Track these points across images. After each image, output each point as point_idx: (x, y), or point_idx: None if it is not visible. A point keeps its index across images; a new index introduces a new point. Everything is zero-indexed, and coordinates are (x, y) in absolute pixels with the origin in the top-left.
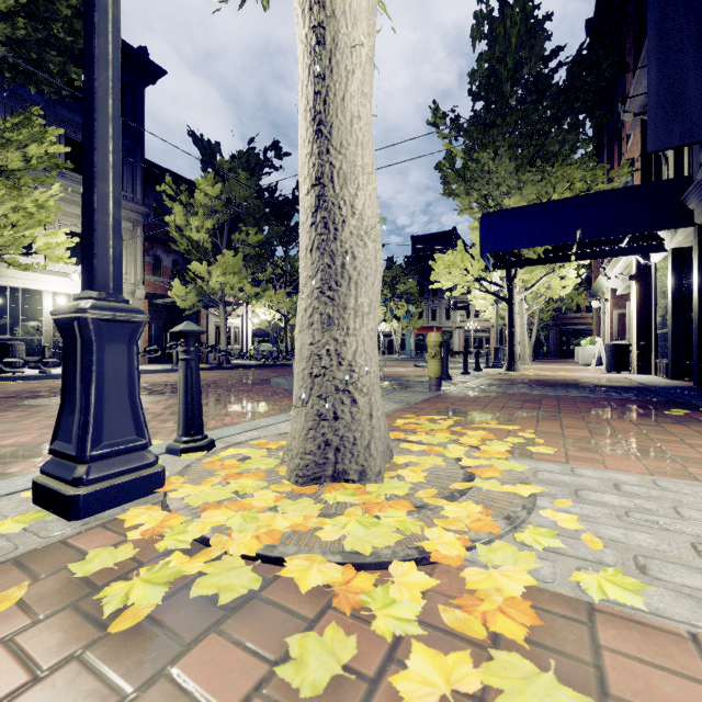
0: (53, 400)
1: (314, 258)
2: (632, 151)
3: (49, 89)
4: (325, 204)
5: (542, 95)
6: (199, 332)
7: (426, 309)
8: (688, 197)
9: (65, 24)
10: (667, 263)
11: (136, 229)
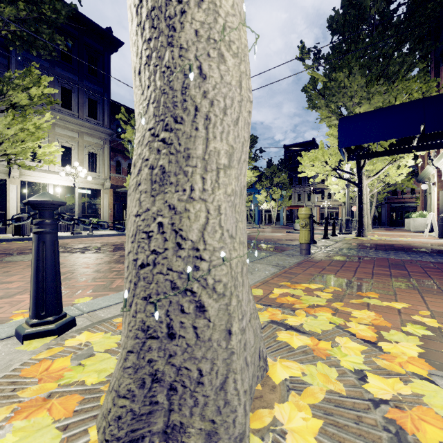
0: (25, 257)
1: (143, 83)
2: None
3: (44, 52)
4: None
5: (386, 27)
6: (52, 203)
7: (293, 194)
8: None
9: (50, 6)
10: None
11: (105, 144)
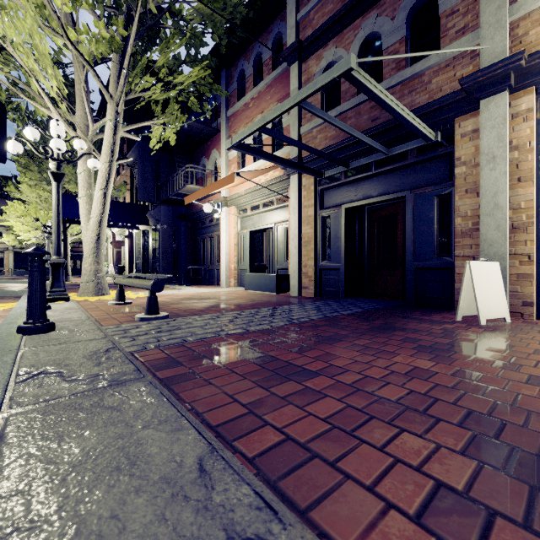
0: None
1: (95, 249)
2: (125, 177)
3: None
4: (100, 239)
5: None
6: None
7: None
8: (148, 216)
9: None
10: (140, 234)
11: None
